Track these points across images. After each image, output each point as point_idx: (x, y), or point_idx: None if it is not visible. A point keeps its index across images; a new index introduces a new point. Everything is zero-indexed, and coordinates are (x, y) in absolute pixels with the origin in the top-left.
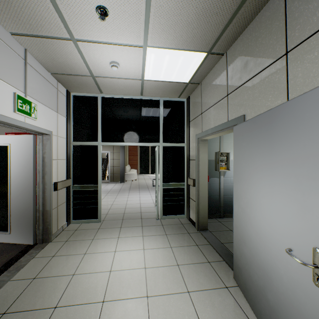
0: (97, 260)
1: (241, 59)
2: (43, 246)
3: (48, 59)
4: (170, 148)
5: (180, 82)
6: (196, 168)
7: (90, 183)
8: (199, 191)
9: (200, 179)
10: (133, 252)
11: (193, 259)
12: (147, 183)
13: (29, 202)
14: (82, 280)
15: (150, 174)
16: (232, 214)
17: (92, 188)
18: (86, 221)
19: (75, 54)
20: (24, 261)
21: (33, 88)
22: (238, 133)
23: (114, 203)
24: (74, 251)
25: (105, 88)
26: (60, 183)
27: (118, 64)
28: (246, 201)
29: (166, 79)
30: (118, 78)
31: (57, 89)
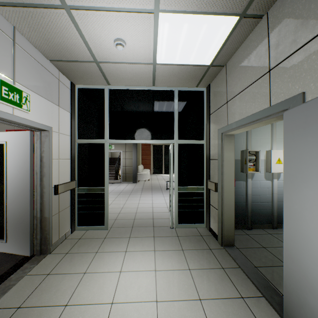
0: (97, 284)
1: (297, 11)
2: (40, 260)
3: (42, 40)
4: (186, 146)
5: (200, 65)
6: (219, 169)
7: (96, 185)
8: (223, 197)
9: (224, 183)
10: (142, 274)
11: (219, 291)
12: (160, 183)
13: (25, 207)
14: (75, 316)
15: (164, 174)
16: (262, 225)
17: (98, 191)
18: (92, 228)
19: (72, 30)
20: (14, 279)
21: (25, 75)
22: (294, 120)
23: (124, 206)
24: (73, 268)
25: (112, 78)
26: (62, 186)
27: (124, 42)
28: (316, 226)
29: (182, 61)
30: (125, 62)
31: (58, 80)
